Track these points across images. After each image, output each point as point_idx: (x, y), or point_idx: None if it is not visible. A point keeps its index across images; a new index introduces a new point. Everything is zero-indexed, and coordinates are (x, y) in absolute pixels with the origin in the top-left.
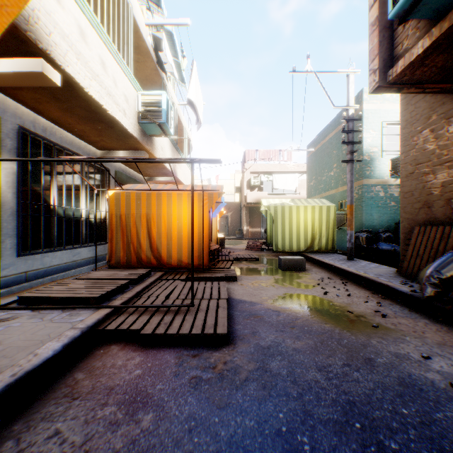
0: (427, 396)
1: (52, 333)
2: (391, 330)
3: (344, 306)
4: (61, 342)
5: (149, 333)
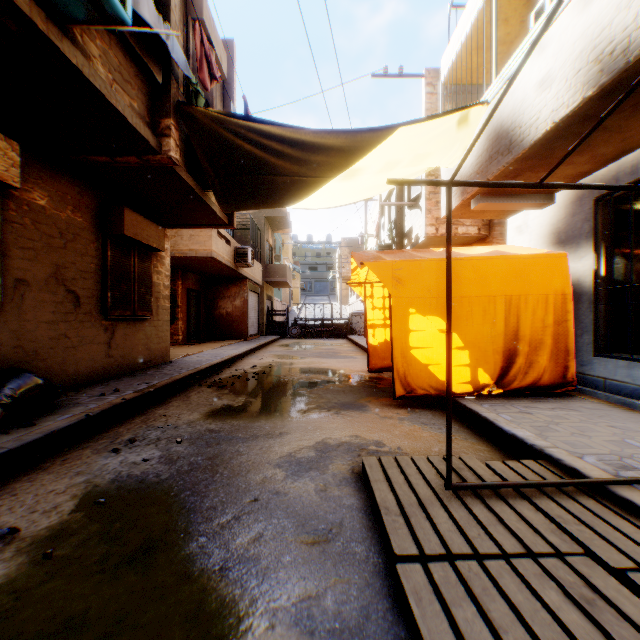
0: (211, 439)
1: (562, 442)
2: (91, 495)
3: (3, 589)
4: (520, 434)
5: (461, 455)
